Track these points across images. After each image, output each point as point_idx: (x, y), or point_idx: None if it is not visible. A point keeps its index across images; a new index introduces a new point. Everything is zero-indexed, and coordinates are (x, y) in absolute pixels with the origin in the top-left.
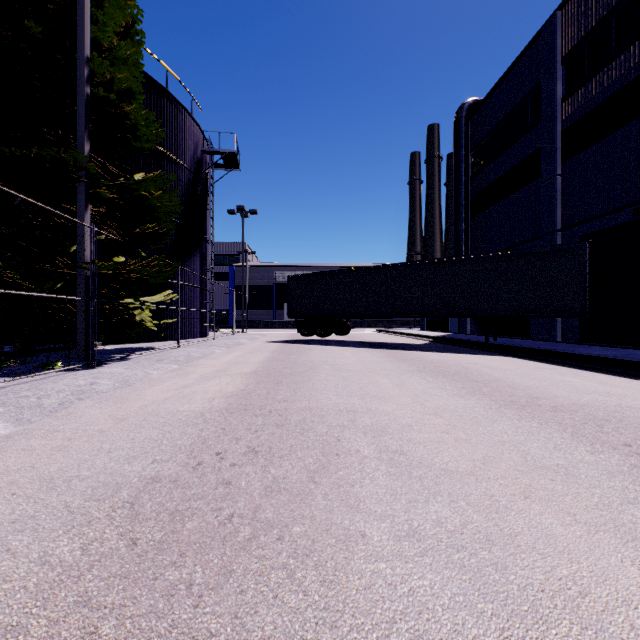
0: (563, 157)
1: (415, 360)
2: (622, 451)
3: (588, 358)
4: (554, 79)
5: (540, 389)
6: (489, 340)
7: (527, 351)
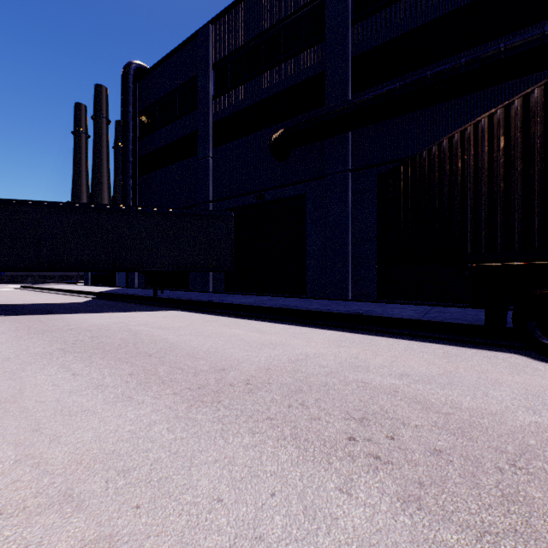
0: (214, 144)
1: (64, 330)
2: (362, 460)
3: (240, 307)
4: (208, 77)
5: (221, 352)
6: (157, 294)
7: (193, 303)
